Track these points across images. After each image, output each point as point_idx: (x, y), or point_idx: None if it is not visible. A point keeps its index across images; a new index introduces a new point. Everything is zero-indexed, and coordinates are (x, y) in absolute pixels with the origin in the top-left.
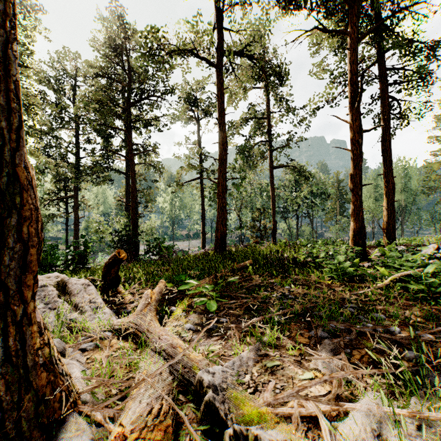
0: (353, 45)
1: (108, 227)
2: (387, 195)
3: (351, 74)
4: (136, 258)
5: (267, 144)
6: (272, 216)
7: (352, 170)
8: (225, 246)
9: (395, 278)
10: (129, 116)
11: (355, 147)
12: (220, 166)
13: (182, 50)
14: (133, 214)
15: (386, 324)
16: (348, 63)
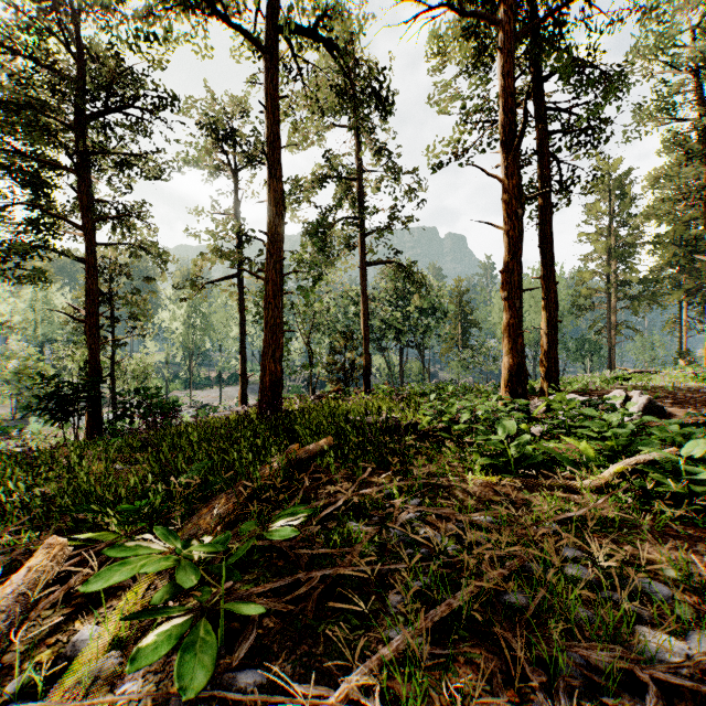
0: (507, 45)
1: (45, 366)
2: (547, 311)
3: (504, 94)
4: (98, 428)
5: (355, 222)
6: (364, 344)
7: (506, 263)
8: (280, 401)
9: (624, 468)
10: (83, 141)
11: (512, 223)
12: (269, 246)
13: (188, 1)
14: (92, 340)
15: (685, 617)
16: (499, 74)
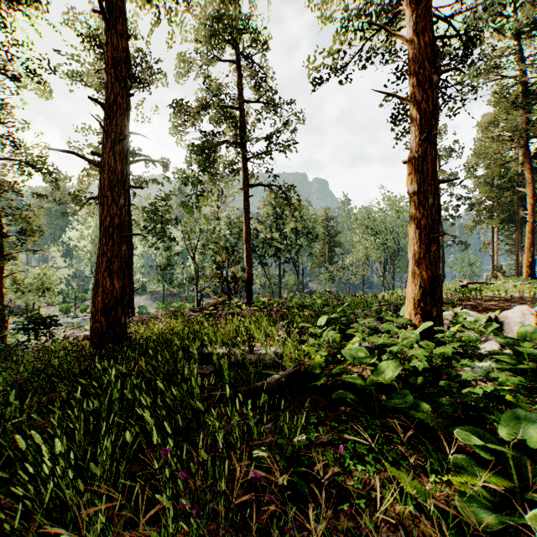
0: None
1: None
2: None
3: None
4: None
5: (237, 145)
6: (246, 259)
7: (417, 146)
8: (121, 328)
9: None
10: None
11: (425, 93)
12: (105, 120)
13: None
14: None
15: None
16: None
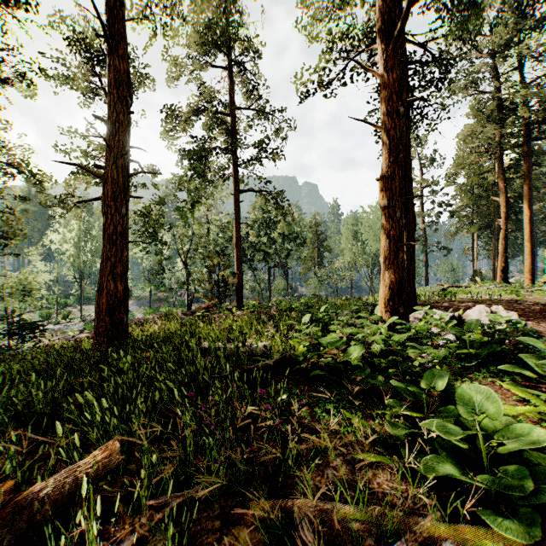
0: None
1: None
2: (406, 230)
3: None
4: None
5: (227, 151)
6: (236, 264)
7: (387, 167)
8: (123, 327)
9: None
10: None
11: (394, 122)
12: (109, 136)
13: None
14: None
15: None
16: None
